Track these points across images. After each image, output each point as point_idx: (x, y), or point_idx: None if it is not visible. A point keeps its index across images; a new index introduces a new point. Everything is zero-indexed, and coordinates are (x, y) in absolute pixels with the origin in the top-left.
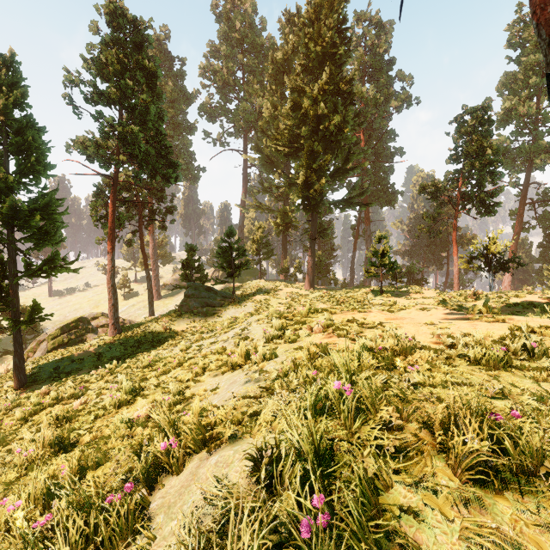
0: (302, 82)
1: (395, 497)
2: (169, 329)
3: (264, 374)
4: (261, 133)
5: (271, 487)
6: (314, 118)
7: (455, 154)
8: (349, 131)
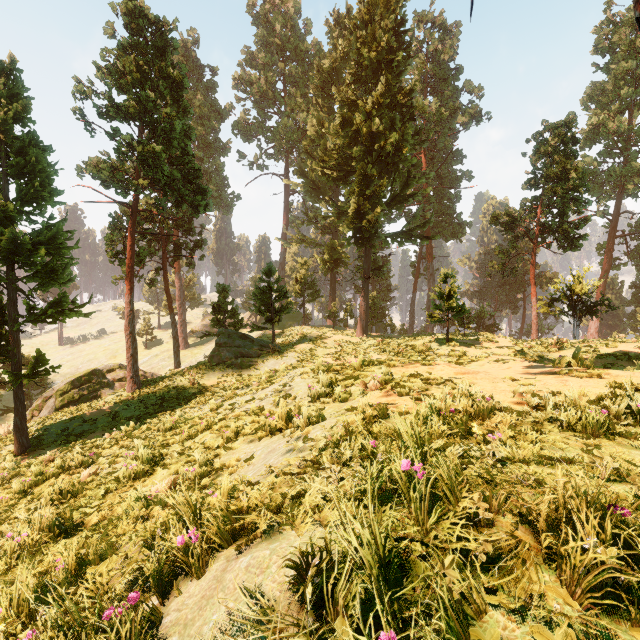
0: (353, 94)
1: (492, 629)
2: (197, 384)
3: (309, 441)
4: (305, 154)
5: (320, 607)
6: (367, 136)
7: (533, 178)
8: (408, 152)
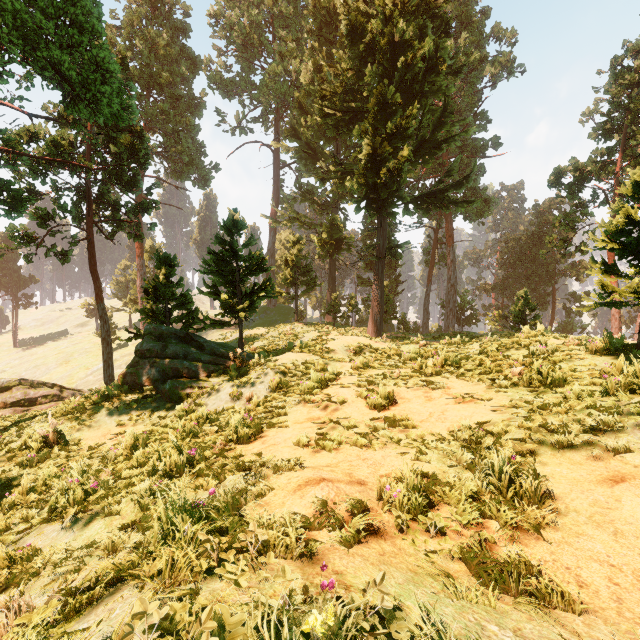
0: (363, 3)
1: None
2: (65, 440)
3: None
4: (299, 110)
5: None
6: (387, 48)
7: (608, 121)
8: (442, 79)
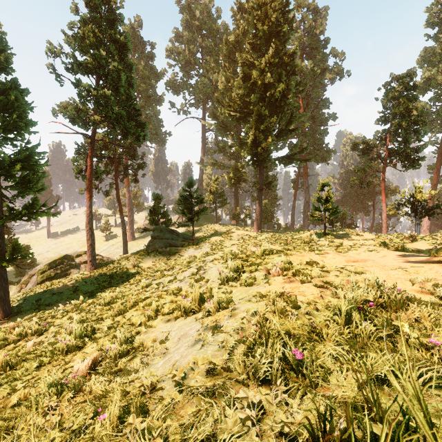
0: (251, 57)
1: None
2: (137, 266)
3: (219, 332)
4: (217, 103)
5: None
6: (261, 86)
7: (383, 116)
8: (291, 98)
